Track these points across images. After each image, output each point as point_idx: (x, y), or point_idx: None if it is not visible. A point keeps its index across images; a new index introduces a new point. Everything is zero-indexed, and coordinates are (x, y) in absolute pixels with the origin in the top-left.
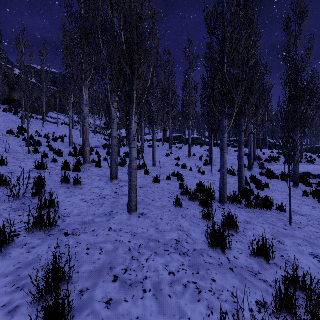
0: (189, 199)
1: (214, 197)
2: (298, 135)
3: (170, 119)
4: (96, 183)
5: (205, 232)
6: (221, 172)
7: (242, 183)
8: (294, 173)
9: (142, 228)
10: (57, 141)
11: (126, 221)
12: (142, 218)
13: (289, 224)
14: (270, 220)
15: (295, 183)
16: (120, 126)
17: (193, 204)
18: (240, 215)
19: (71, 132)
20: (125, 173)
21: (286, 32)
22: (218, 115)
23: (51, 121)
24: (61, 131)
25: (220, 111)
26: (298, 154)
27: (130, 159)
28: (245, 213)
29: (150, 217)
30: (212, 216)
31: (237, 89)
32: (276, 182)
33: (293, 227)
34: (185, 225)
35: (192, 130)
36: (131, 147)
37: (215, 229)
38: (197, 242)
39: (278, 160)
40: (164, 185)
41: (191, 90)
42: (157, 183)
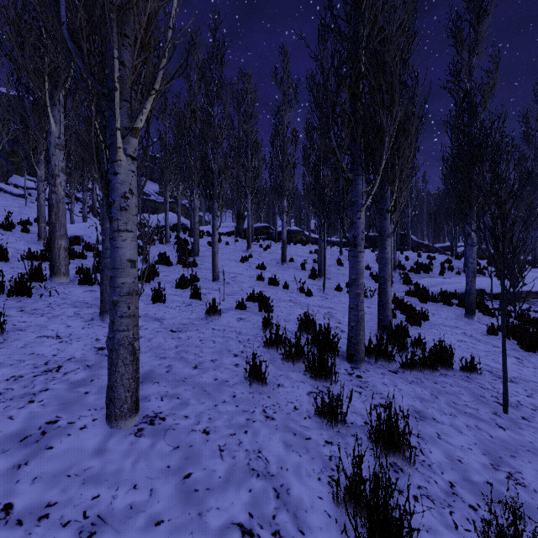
0: (282, 357)
1: (336, 349)
2: (474, 225)
3: (248, 194)
4: (59, 324)
5: (327, 469)
6: (353, 294)
7: (387, 314)
8: (468, 291)
9: (134, 487)
10: (14, 229)
11: (86, 460)
12: (148, 437)
13: (501, 410)
14: (461, 401)
15: (469, 309)
16: (159, 208)
17: (293, 370)
18: (397, 393)
19: (43, 211)
20: (148, 297)
21: (454, 38)
22: (346, 168)
23: (14, 192)
24: (33, 211)
25: (350, 160)
26: (474, 257)
27: (114, 265)
28: (407, 387)
29: (175, 428)
30: (342, 412)
31: (388, 108)
32: (436, 308)
33: (514, 419)
34: (271, 449)
35: (287, 218)
36: (117, 229)
37: (360, 477)
38: (307, 527)
39: (431, 269)
40: (230, 323)
41: (286, 142)
42: (214, 317)
